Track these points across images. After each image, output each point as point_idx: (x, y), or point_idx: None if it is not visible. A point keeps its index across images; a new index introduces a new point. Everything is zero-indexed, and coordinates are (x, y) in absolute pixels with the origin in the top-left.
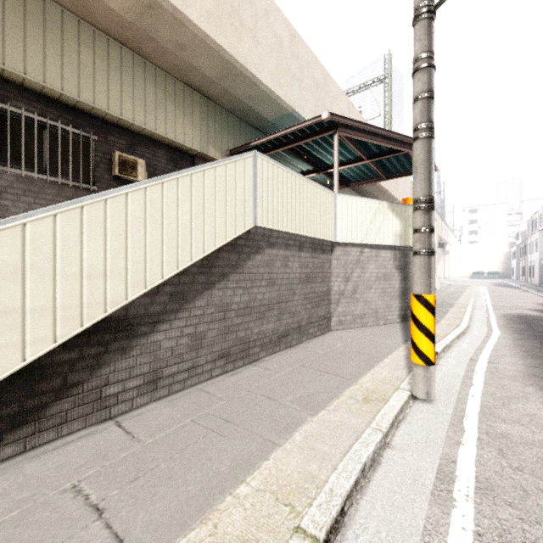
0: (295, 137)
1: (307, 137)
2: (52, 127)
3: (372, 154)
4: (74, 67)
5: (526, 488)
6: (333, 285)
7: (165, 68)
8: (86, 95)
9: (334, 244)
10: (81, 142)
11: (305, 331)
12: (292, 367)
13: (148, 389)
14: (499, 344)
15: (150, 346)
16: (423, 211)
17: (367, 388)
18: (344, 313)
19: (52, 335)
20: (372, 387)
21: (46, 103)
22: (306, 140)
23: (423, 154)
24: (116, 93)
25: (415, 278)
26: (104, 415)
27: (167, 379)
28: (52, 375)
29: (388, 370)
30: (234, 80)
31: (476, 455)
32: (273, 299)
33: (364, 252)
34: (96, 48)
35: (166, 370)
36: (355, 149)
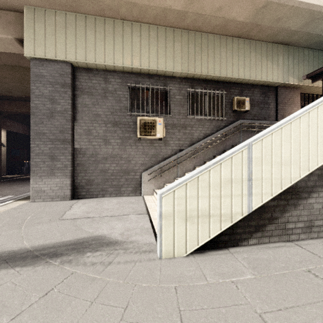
0: None
1: None
2: (208, 93)
3: None
4: (218, 61)
5: None
6: None
7: (261, 39)
8: (223, 72)
9: None
10: (219, 97)
11: None
12: None
13: (306, 231)
14: None
15: (307, 205)
16: None
17: None
18: None
19: (270, 192)
20: None
21: (206, 83)
22: None
23: None
24: (236, 65)
25: None
26: (286, 238)
27: (316, 228)
28: (267, 211)
29: None
30: (317, 22)
31: None
32: None
33: None
34: (227, 46)
35: (316, 222)
36: None
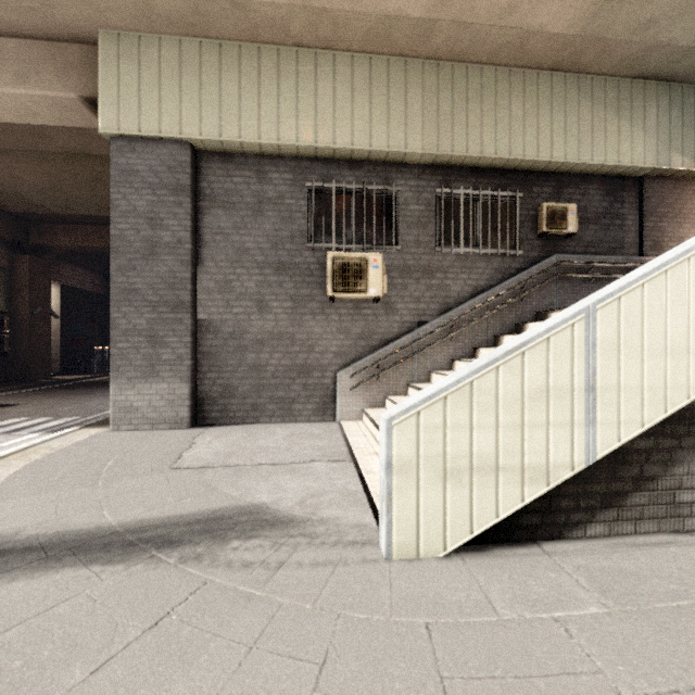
0: None
1: None
2: (481, 198)
3: None
4: (505, 124)
5: None
6: None
7: (605, 71)
8: (515, 150)
9: None
10: (507, 204)
11: None
12: None
13: None
14: None
15: None
16: None
17: None
18: None
19: (639, 418)
20: None
21: (477, 175)
22: None
23: None
24: (545, 133)
25: None
26: (677, 525)
27: None
28: (630, 462)
29: None
30: None
31: None
32: None
33: None
34: (525, 92)
35: None
36: None
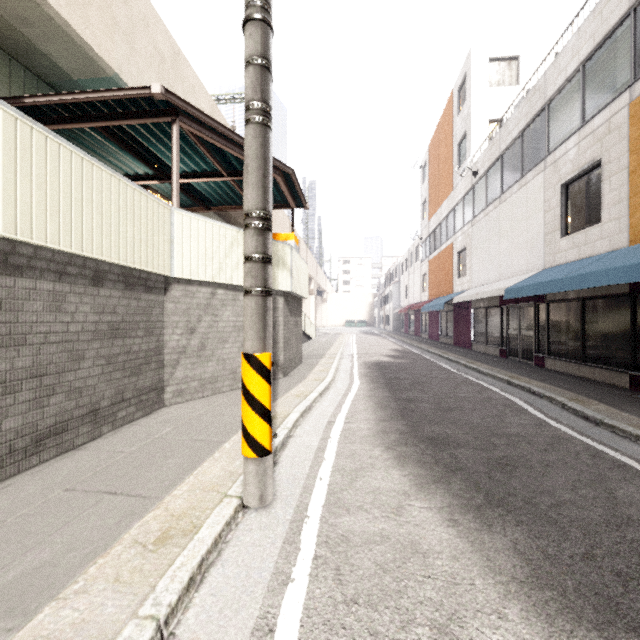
0: (112, 112)
1: (132, 117)
2: None
3: (233, 171)
4: None
5: (359, 639)
6: (168, 339)
7: None
8: None
9: (171, 280)
10: None
11: (110, 416)
12: (44, 498)
13: None
14: (357, 398)
15: None
16: (256, 231)
17: (176, 509)
18: (187, 378)
19: None
20: (186, 504)
21: None
22: (130, 121)
23: (256, 147)
24: None
25: (246, 330)
26: None
27: None
28: None
29: (223, 463)
30: None
31: (306, 595)
32: (21, 370)
33: (217, 294)
34: None
35: None
36: (209, 157)
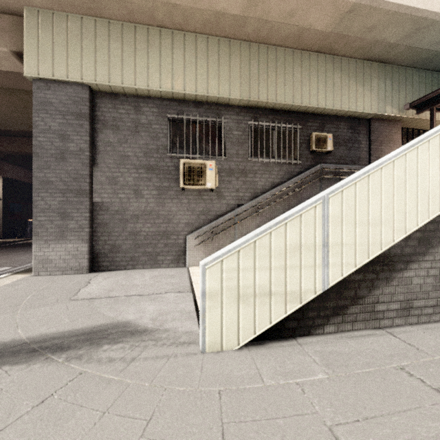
0: None
1: None
2: (277, 128)
3: None
4: (290, 84)
5: None
6: None
7: (348, 54)
8: (296, 99)
9: None
10: (292, 132)
11: None
12: None
13: (403, 314)
14: None
15: (404, 280)
16: None
17: None
18: None
19: (353, 262)
20: None
21: (274, 114)
22: None
23: None
24: (314, 90)
25: None
26: (376, 324)
27: (416, 310)
28: (349, 288)
29: None
30: (422, 32)
31: None
32: None
33: None
34: (302, 64)
35: (415, 302)
36: None
